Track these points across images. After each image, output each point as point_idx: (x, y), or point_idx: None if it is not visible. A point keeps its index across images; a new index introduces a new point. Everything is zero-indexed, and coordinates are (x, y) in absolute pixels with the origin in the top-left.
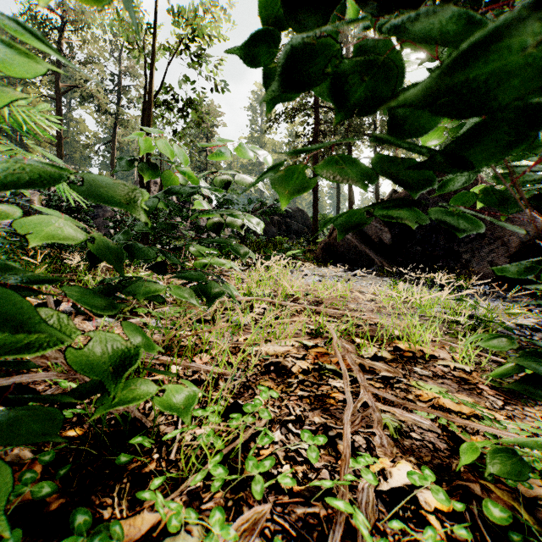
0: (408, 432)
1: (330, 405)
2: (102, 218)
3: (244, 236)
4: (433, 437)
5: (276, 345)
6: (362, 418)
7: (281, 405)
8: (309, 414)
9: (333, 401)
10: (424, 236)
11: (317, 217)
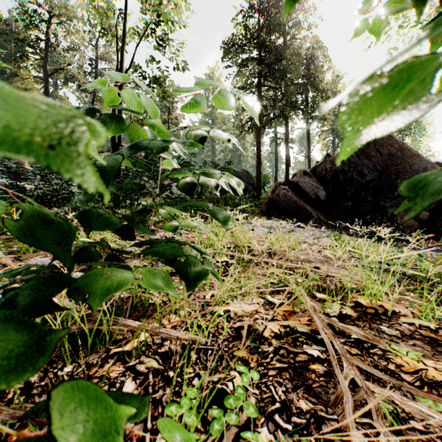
0: (407, 419)
1: (312, 381)
2: None
3: (200, 193)
4: (436, 426)
5: (243, 304)
6: (355, 404)
7: (260, 383)
8: (293, 396)
9: (314, 376)
10: (354, 193)
11: (260, 177)
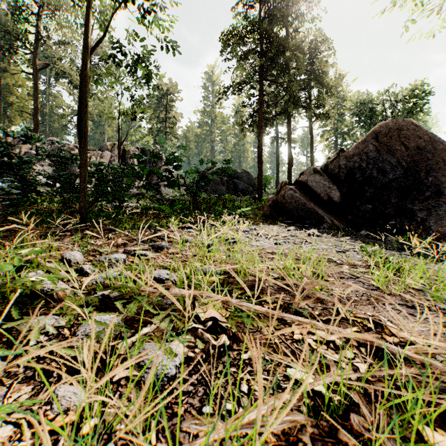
0: None
1: None
2: None
3: (195, 194)
4: None
5: None
6: None
7: None
8: None
9: None
10: (374, 194)
11: (261, 177)
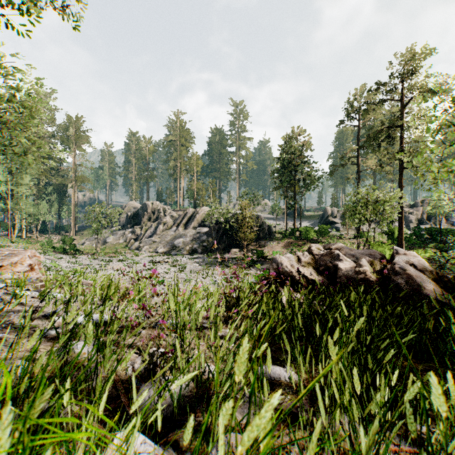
0: None
1: None
2: (406, 222)
3: None
4: None
5: None
6: None
7: None
8: None
9: None
10: None
11: None
